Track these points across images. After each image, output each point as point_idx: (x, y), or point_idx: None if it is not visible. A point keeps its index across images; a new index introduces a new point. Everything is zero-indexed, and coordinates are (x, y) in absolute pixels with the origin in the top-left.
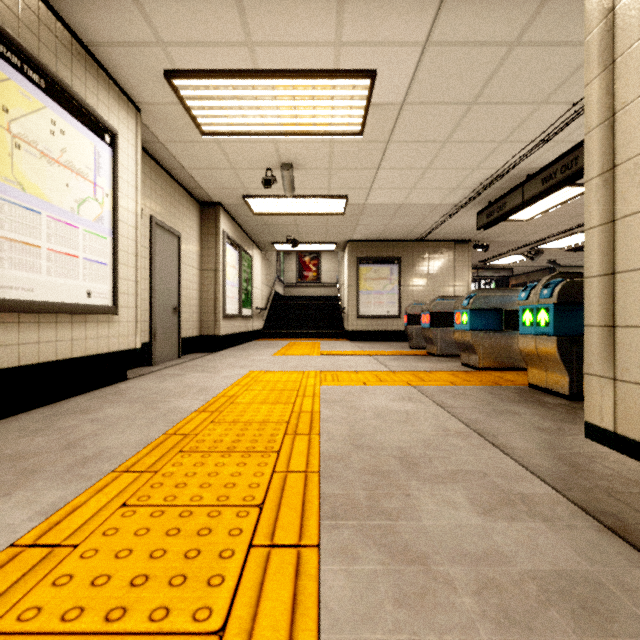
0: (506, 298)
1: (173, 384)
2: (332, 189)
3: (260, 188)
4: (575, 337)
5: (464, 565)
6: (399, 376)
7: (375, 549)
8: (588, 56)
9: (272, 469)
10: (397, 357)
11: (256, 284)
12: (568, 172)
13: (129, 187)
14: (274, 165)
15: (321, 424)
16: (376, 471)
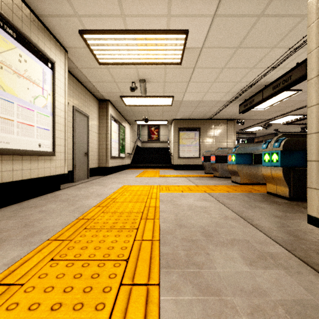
0: (254, 148)
1: (84, 192)
2: (165, 92)
3: (129, 92)
4: (292, 167)
5: (241, 296)
6: (200, 188)
7: (191, 286)
8: (310, 10)
9: (134, 238)
10: (198, 178)
11: (127, 141)
12: (286, 83)
13: (61, 90)
14: (136, 80)
15: (160, 213)
16: (190, 239)
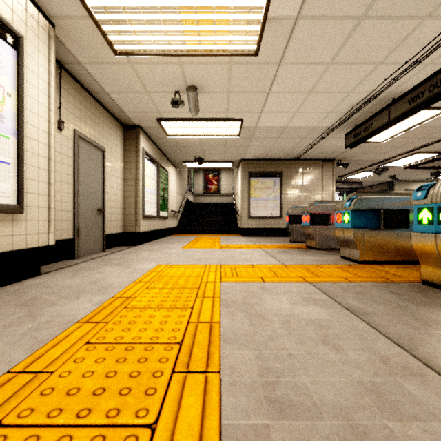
0: (384, 200)
1: (80, 280)
2: (230, 113)
3: (171, 112)
4: None
5: None
6: (292, 270)
7: None
8: None
9: None
10: (283, 250)
11: (171, 193)
12: (437, 90)
13: (40, 93)
14: (181, 88)
15: (222, 347)
16: None
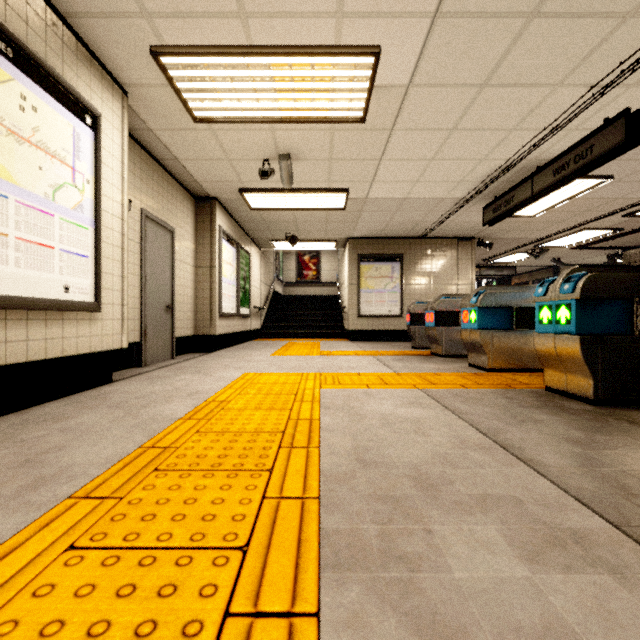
0: (517, 295)
1: (161, 387)
2: (332, 182)
3: (257, 181)
4: (600, 336)
5: None
6: (404, 378)
7: (394, 619)
8: None
9: (262, 494)
10: (400, 357)
11: (254, 282)
12: (582, 162)
13: (114, 175)
14: (271, 156)
15: (321, 434)
16: (387, 496)
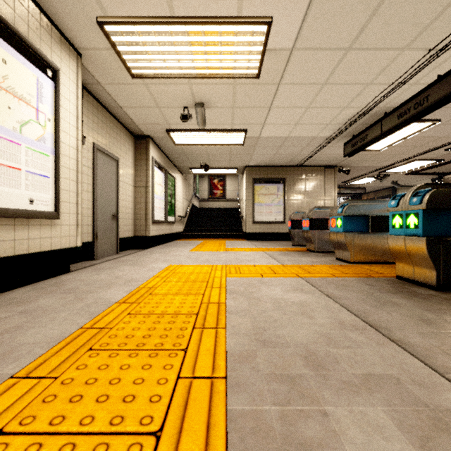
0: (372, 207)
1: (106, 276)
2: (234, 124)
3: (179, 124)
4: (442, 237)
5: None
6: (289, 269)
7: None
8: None
9: (177, 373)
10: (284, 253)
11: (178, 198)
12: (420, 108)
13: (70, 116)
14: (190, 104)
15: (227, 316)
16: (284, 376)
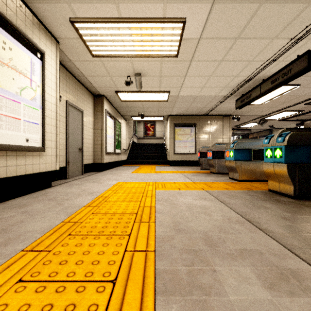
0: (253, 143)
1: (75, 189)
2: (161, 87)
3: (124, 87)
4: (297, 164)
5: None
6: (197, 185)
7: None
8: None
9: (124, 248)
10: (195, 174)
11: (123, 137)
12: (286, 77)
13: (52, 83)
14: (131, 74)
15: (156, 215)
16: (191, 250)
